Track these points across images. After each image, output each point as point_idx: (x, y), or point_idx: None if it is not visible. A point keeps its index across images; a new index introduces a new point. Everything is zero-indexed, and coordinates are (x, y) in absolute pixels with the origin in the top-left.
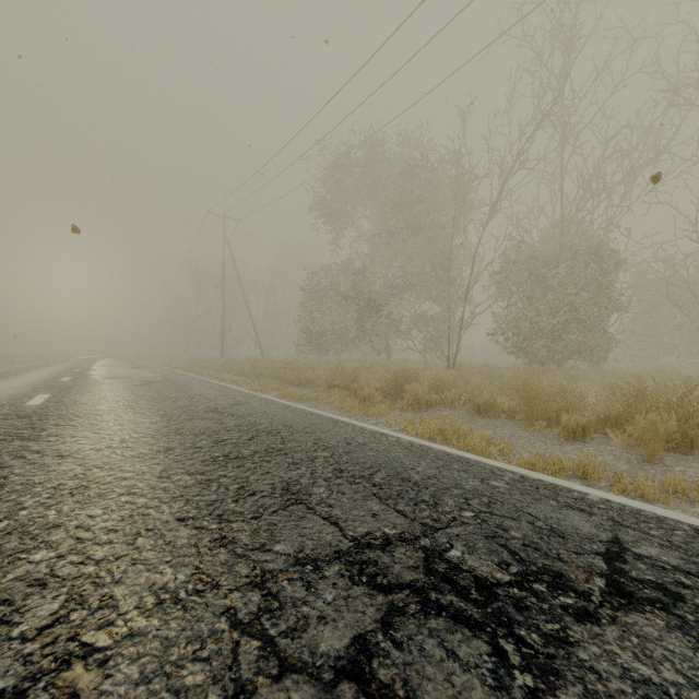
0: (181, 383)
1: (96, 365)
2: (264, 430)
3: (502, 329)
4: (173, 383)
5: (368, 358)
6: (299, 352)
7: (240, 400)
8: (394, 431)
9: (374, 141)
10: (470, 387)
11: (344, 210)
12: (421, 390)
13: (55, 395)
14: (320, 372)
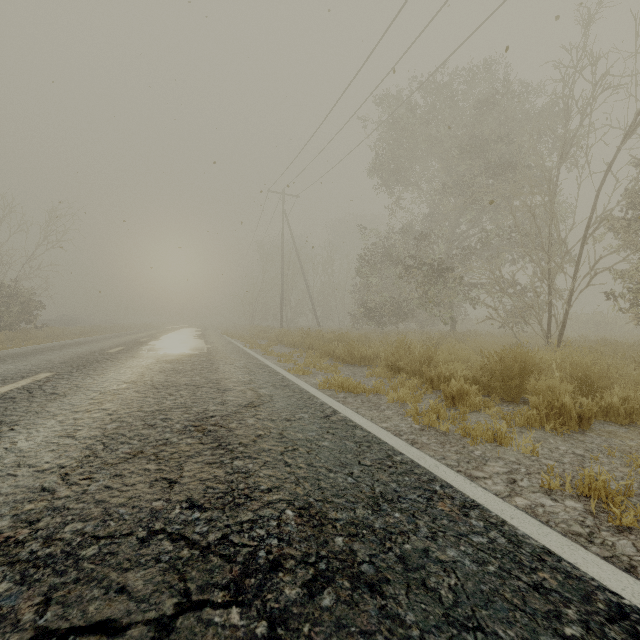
0: (217, 359)
1: (169, 334)
2: (240, 545)
3: (637, 291)
4: (207, 359)
5: (430, 330)
6: (354, 322)
7: (263, 394)
8: (586, 530)
9: (437, 85)
10: (629, 381)
11: (403, 167)
12: (562, 391)
13: (53, 376)
14: (378, 348)
